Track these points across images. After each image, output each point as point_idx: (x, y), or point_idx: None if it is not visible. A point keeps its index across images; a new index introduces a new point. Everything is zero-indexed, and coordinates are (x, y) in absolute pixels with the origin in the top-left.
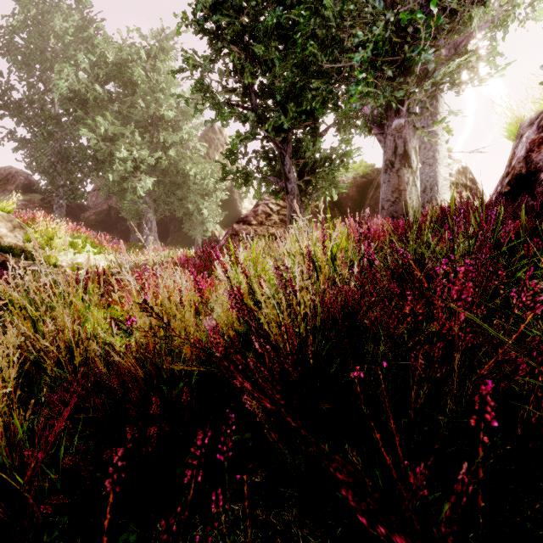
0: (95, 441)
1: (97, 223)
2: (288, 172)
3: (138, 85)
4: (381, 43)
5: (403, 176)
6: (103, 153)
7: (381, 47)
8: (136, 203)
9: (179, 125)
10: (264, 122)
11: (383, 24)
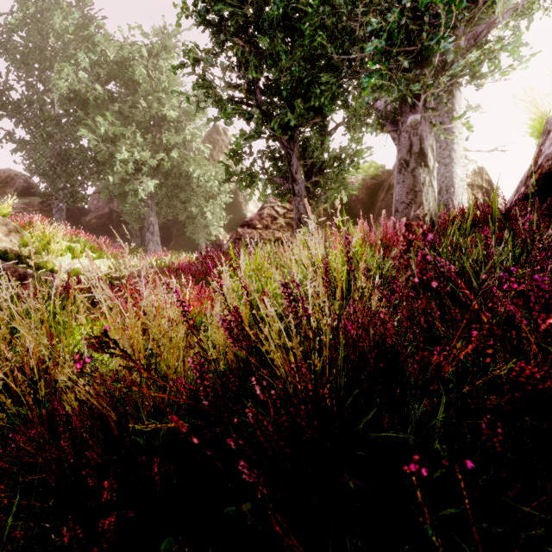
0: (56, 500)
1: (99, 227)
2: (295, 173)
3: (140, 84)
4: (396, 32)
5: (419, 176)
6: (103, 154)
7: (396, 36)
8: (137, 206)
9: (182, 126)
10: (269, 120)
11: (398, 10)
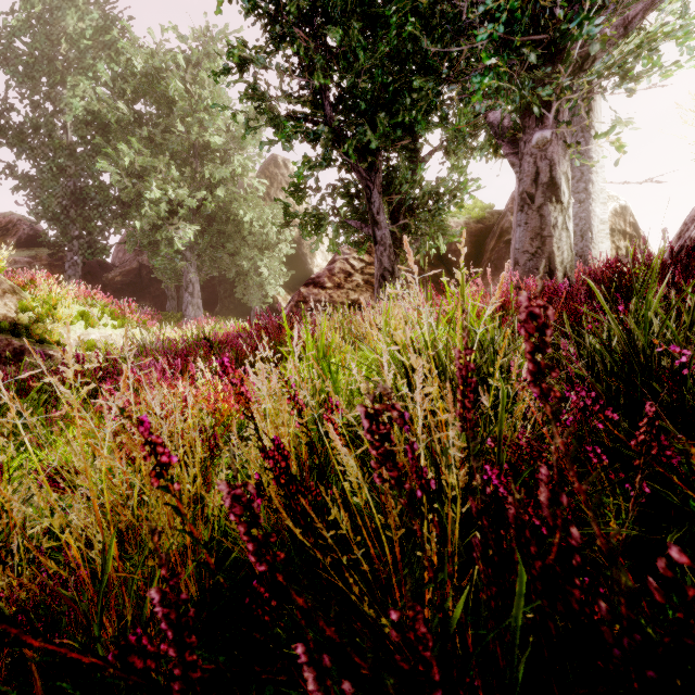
0: None
1: (125, 286)
2: (377, 213)
3: (176, 102)
4: (519, 13)
5: (548, 216)
6: (128, 192)
7: (519, 19)
8: (173, 259)
9: (230, 157)
10: (342, 141)
11: None
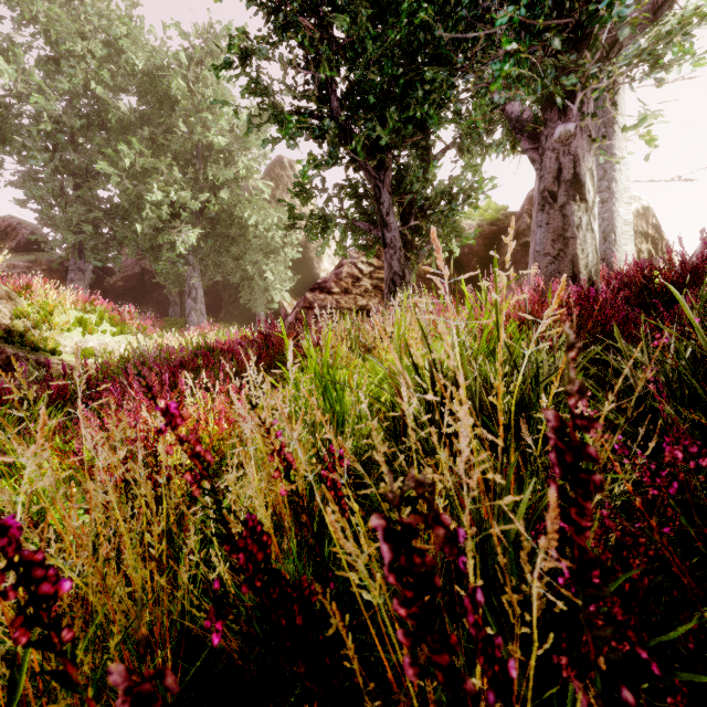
0: None
1: (127, 292)
2: (387, 214)
3: (178, 102)
4: None
5: (571, 216)
6: (129, 195)
7: (542, 1)
8: (175, 264)
9: (235, 158)
10: (350, 138)
11: None
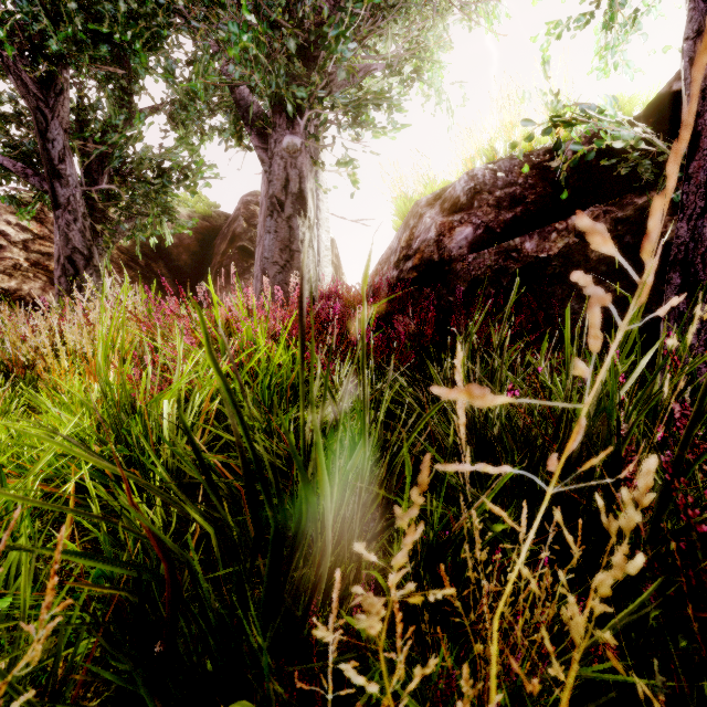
0: None
1: None
2: (60, 160)
3: None
4: None
5: (297, 230)
6: None
7: None
8: None
9: None
10: None
11: None
